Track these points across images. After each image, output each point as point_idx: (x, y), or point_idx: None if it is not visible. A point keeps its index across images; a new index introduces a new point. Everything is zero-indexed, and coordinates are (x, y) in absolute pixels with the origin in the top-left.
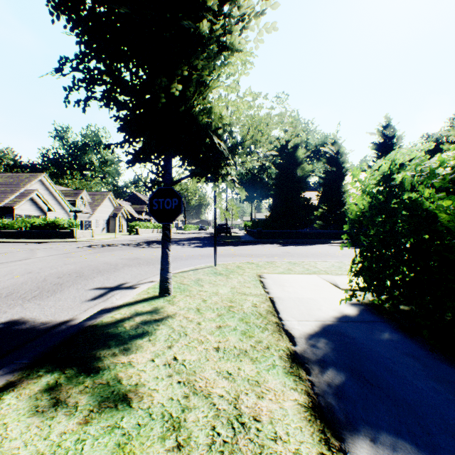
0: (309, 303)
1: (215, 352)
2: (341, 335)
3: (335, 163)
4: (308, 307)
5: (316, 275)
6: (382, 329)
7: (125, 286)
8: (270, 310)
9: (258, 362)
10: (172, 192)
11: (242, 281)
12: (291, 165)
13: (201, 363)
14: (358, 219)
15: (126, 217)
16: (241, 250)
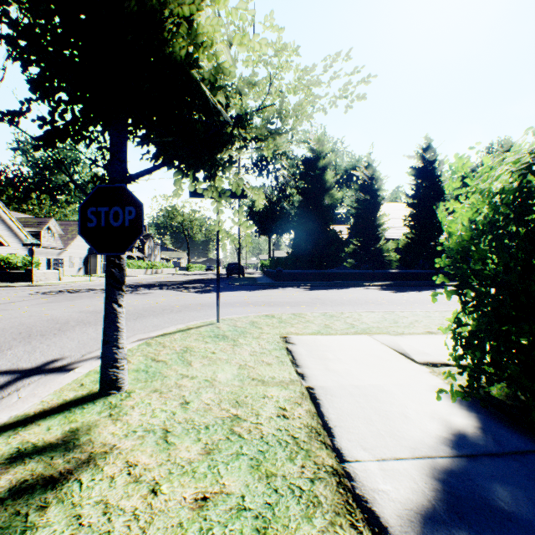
0: (381, 400)
1: None
2: (494, 513)
3: (369, 189)
4: (384, 412)
5: (368, 336)
6: None
7: (54, 367)
8: (314, 426)
9: None
10: (124, 194)
11: (259, 350)
12: (318, 191)
13: None
14: (465, 247)
15: None
16: (257, 296)
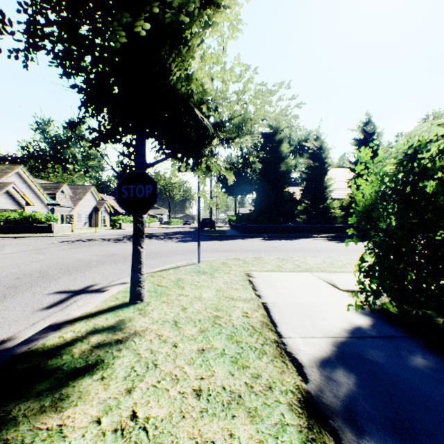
0: (310, 310)
1: (195, 399)
2: (363, 360)
3: (318, 158)
4: (310, 316)
5: (309, 273)
6: (410, 349)
7: (92, 289)
8: (265, 321)
9: (259, 418)
10: (145, 177)
11: (229, 281)
12: (275, 159)
13: (173, 425)
14: (367, 210)
15: (110, 212)
16: (226, 245)
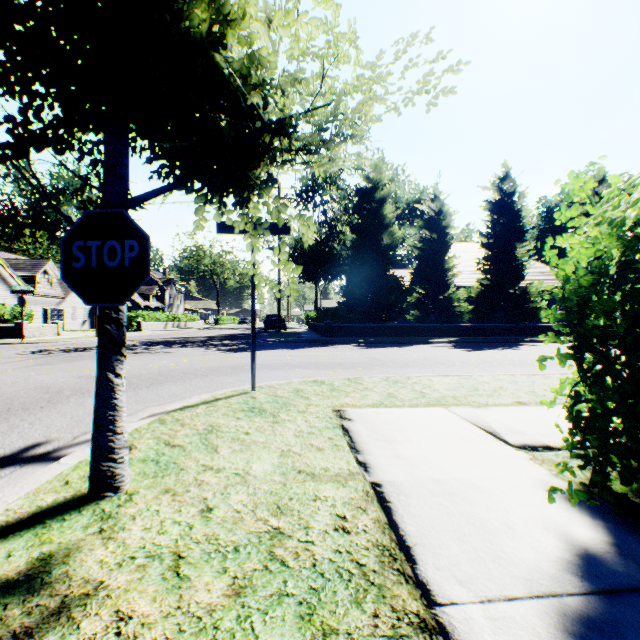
0: (472, 501)
1: None
2: None
3: (436, 226)
4: (479, 521)
5: (444, 408)
6: None
7: (34, 454)
8: (387, 545)
9: None
10: (123, 223)
11: (306, 430)
12: (375, 228)
13: None
14: (584, 296)
15: None
16: (301, 356)
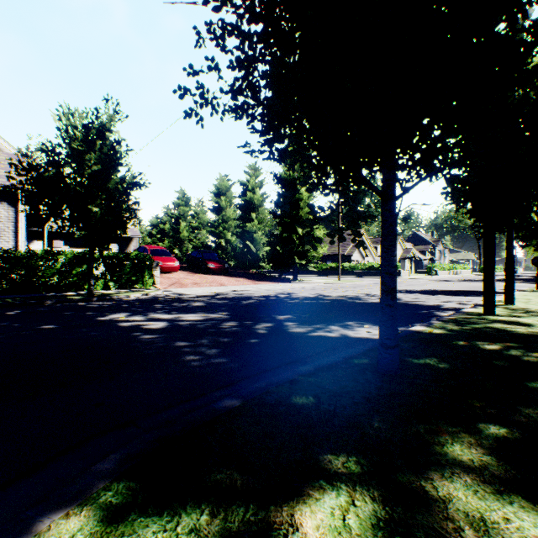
0: None
1: None
2: None
3: None
4: None
5: None
6: None
7: None
8: None
9: None
10: None
11: None
12: None
13: None
14: None
15: (413, 259)
16: None
